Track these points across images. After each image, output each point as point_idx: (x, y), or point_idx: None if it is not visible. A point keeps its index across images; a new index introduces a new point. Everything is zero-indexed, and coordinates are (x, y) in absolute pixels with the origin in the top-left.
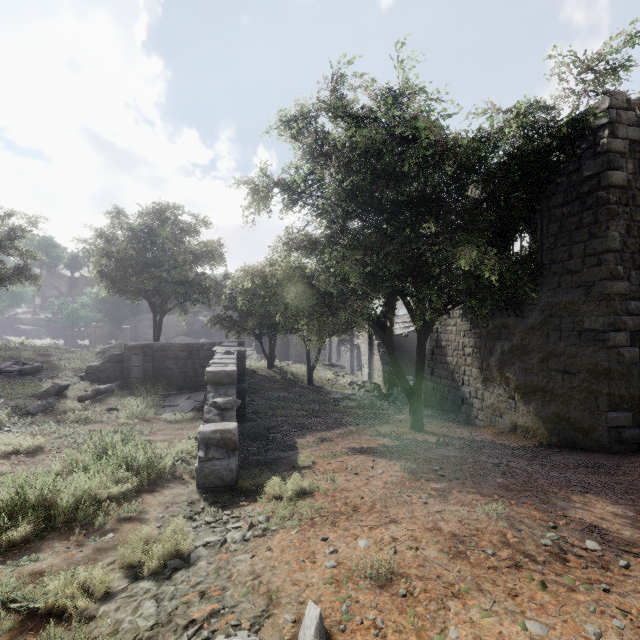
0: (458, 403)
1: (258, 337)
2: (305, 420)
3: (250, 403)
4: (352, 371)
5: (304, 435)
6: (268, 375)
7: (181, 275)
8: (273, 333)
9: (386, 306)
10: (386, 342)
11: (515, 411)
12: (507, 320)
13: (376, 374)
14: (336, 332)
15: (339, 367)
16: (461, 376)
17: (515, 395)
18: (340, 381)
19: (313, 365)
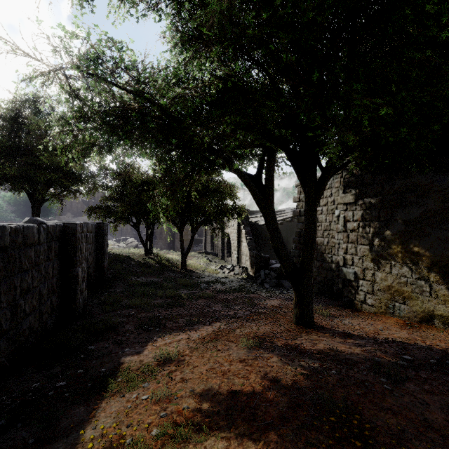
0: (330, 284)
1: (135, 226)
2: (162, 311)
3: (106, 290)
4: (223, 257)
5: (147, 341)
6: (143, 261)
7: (50, 160)
8: (147, 220)
9: (262, 164)
10: (264, 207)
11: (430, 296)
12: (415, 180)
13: (244, 259)
14: (208, 221)
15: (212, 254)
16: (333, 256)
17: (430, 275)
18: (212, 266)
19: (186, 251)
